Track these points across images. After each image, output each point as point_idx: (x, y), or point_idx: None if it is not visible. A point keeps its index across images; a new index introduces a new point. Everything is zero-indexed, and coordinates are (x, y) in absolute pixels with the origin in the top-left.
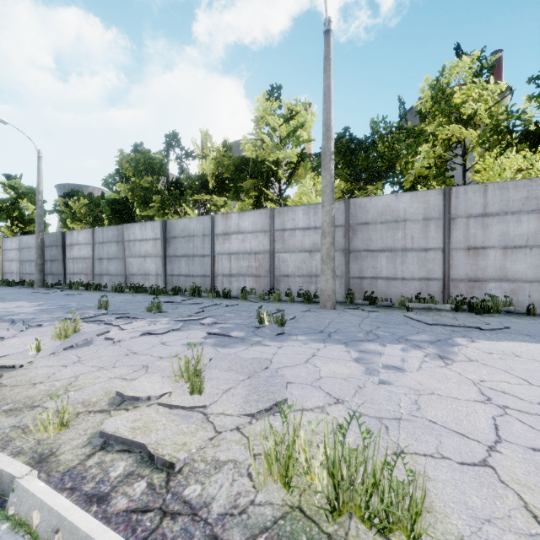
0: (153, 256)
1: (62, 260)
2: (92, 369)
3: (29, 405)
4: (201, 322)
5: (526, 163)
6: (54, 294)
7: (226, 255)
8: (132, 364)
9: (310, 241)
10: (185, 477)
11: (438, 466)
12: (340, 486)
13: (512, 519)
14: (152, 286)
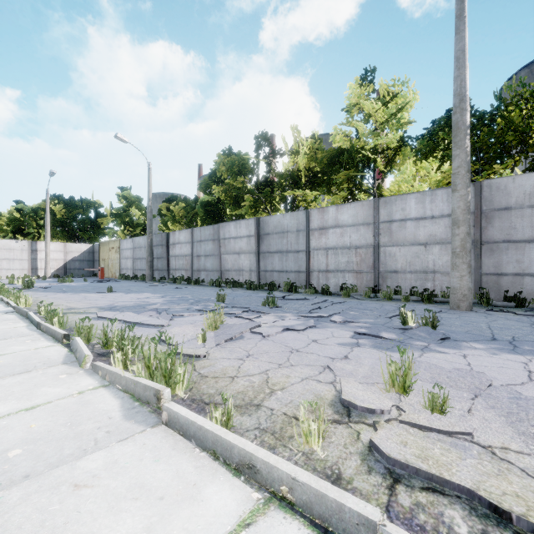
0: (247, 253)
1: (166, 257)
2: (272, 366)
3: (250, 403)
4: (332, 320)
5: None
6: (165, 287)
7: (322, 250)
8: (308, 363)
9: (426, 233)
10: None
11: None
12: None
13: None
14: (248, 281)
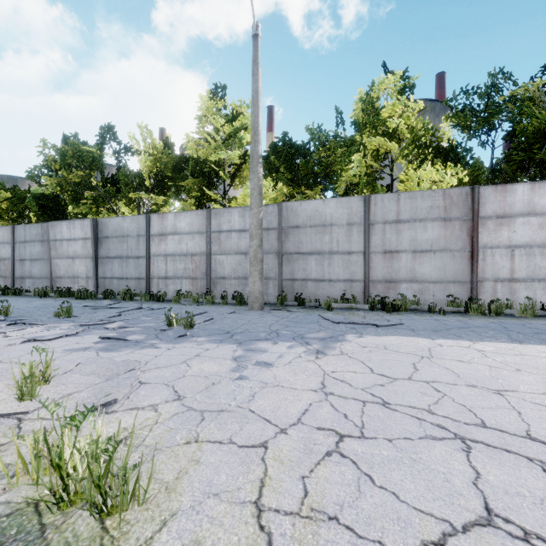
0: (83, 258)
1: None
2: None
3: None
4: (105, 327)
5: (438, 176)
6: None
7: (162, 256)
8: None
9: (246, 243)
10: None
11: (217, 450)
12: (71, 477)
13: (239, 490)
14: (78, 290)
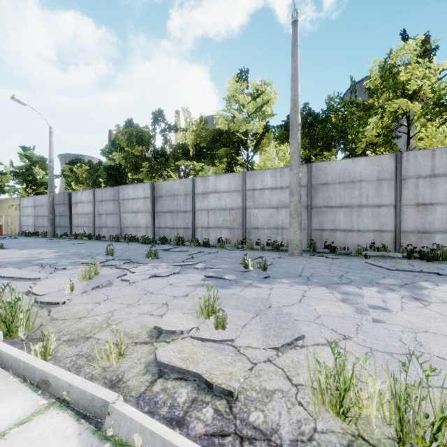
0: (144, 212)
1: (68, 215)
2: (122, 306)
3: (83, 336)
4: (195, 267)
5: None
6: (64, 243)
7: (205, 211)
8: (153, 302)
9: (277, 199)
10: (243, 404)
11: None
12: (403, 418)
13: None
14: (143, 236)
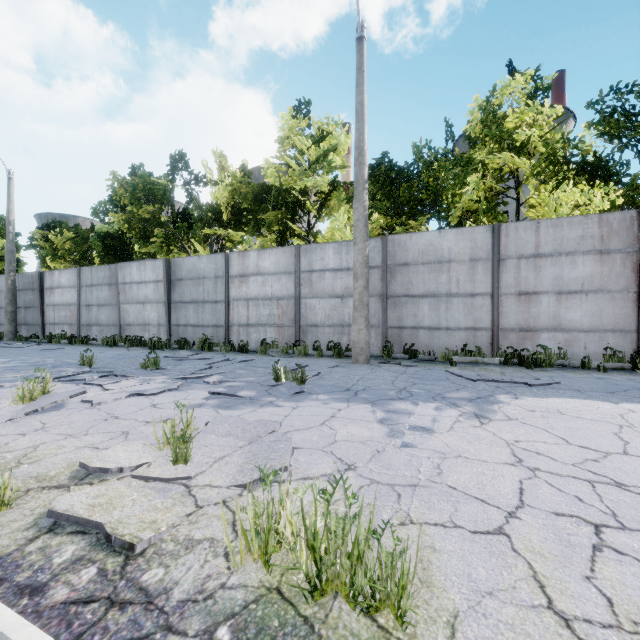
0: (155, 303)
1: (39, 307)
2: (57, 438)
3: None
4: (205, 380)
5: (583, 198)
6: (27, 349)
7: (243, 301)
8: (110, 430)
9: (342, 285)
10: (147, 560)
11: (447, 536)
12: (323, 561)
13: (516, 590)
14: (152, 338)
